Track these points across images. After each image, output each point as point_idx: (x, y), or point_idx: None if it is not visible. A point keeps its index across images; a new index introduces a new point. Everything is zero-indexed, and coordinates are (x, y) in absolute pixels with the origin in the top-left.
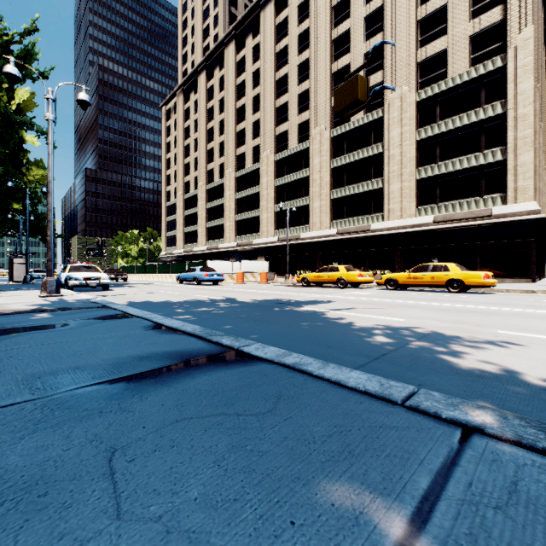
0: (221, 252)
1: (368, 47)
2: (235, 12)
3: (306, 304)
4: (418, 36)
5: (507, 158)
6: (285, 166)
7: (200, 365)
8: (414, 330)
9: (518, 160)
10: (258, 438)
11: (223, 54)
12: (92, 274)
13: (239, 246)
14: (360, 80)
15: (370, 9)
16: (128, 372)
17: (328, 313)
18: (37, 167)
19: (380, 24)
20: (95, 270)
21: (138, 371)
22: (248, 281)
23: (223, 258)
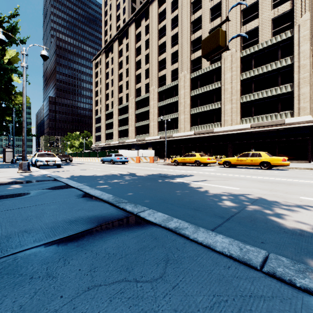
0: (127, 145)
1: (212, 25)
2: (134, 6)
3: (178, 177)
4: (241, 19)
5: (294, 90)
6: (164, 95)
7: (110, 229)
8: (247, 196)
9: (300, 91)
10: (153, 310)
11: (128, 30)
12: (51, 158)
13: (137, 141)
14: (221, 32)
15: (213, 4)
16: (59, 235)
17: (191, 184)
18: (21, 96)
19: (219, 12)
20: (53, 156)
21: (67, 234)
22: (142, 161)
23: (128, 148)
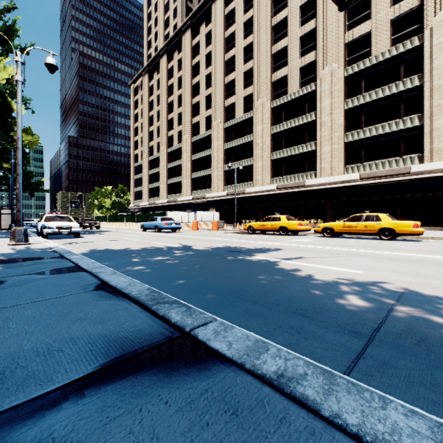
0: (179, 205)
1: (302, 31)
2: (190, 5)
3: (257, 252)
4: (346, 21)
5: (423, 123)
6: (232, 133)
7: (128, 377)
8: (383, 287)
9: (433, 125)
10: None
11: (181, 40)
12: (64, 223)
13: (194, 200)
14: None
15: None
16: (1, 401)
17: (281, 263)
18: (26, 134)
19: (313, 11)
20: (68, 220)
21: (20, 398)
22: (202, 228)
23: (180, 210)
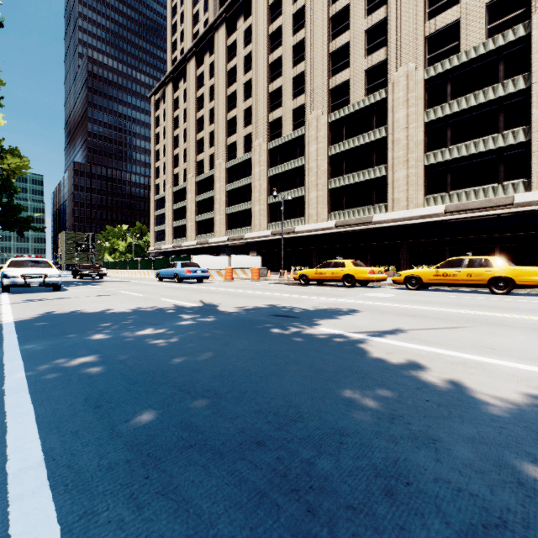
0: (211, 247)
1: (369, 22)
2: None
3: (319, 317)
4: (426, 7)
5: (531, 138)
6: (278, 155)
7: None
8: None
9: None
10: None
11: (214, 38)
12: (36, 270)
13: (230, 241)
14: None
15: None
16: None
17: (372, 345)
18: (12, 155)
19: None
20: (45, 266)
21: None
22: (238, 277)
23: (213, 254)
